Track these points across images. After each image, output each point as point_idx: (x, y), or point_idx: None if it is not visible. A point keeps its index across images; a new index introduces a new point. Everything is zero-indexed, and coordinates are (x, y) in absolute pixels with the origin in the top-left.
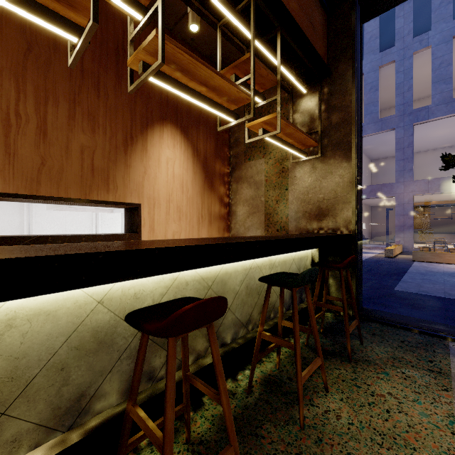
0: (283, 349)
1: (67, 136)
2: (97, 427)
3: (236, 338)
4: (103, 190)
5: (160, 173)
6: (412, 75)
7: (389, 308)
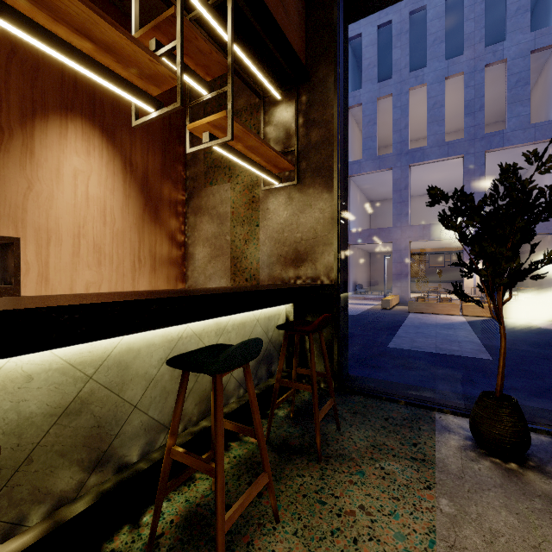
0: (232, 453)
1: None
2: None
3: (150, 451)
4: None
5: (60, 191)
6: (409, 112)
7: (380, 370)
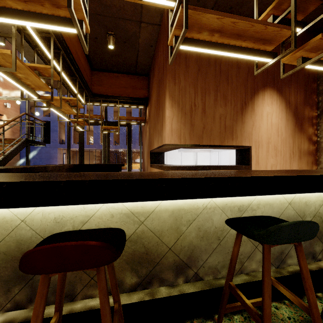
0: None
1: (213, 110)
2: (294, 272)
3: None
4: (230, 139)
5: (262, 124)
6: None
7: None
